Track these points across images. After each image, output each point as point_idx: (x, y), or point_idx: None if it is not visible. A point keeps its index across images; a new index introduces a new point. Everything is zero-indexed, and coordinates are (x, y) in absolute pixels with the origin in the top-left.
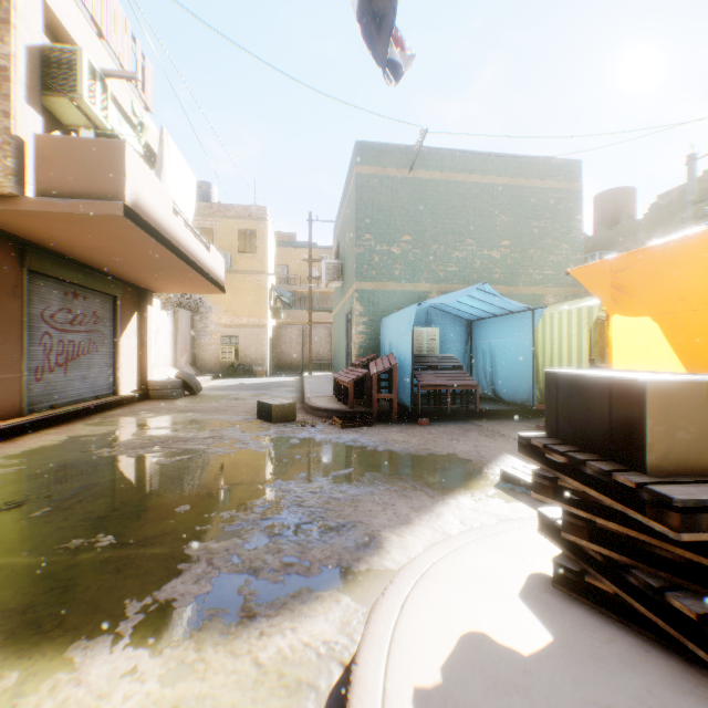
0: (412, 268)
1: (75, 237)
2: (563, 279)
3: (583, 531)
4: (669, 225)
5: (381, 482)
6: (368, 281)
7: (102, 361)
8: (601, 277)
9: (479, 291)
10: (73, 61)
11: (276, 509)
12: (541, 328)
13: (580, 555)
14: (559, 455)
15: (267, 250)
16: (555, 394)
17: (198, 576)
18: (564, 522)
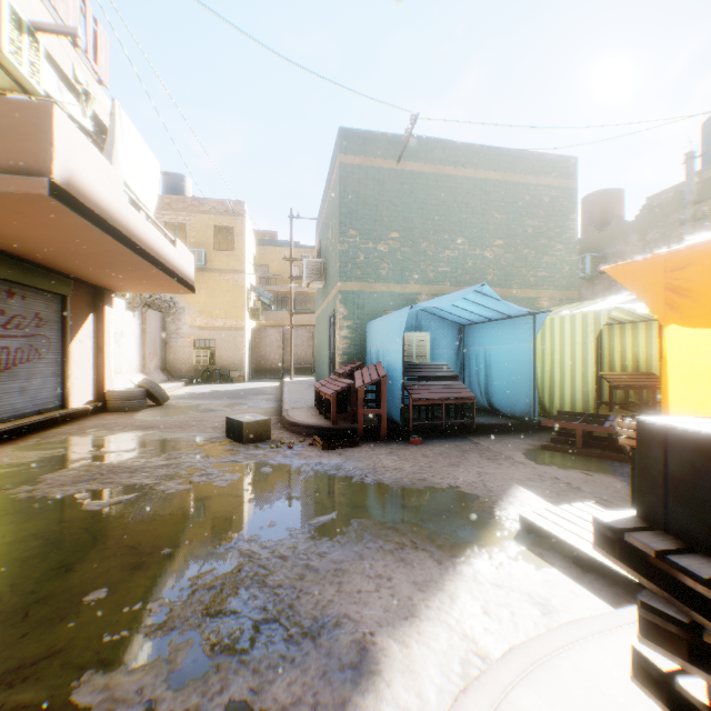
0: (400, 267)
1: None
2: (558, 281)
3: None
4: (662, 227)
5: (371, 536)
6: (353, 281)
7: (47, 369)
8: (650, 276)
9: (476, 293)
10: None
11: (228, 592)
12: (540, 333)
13: None
14: (699, 584)
15: (245, 248)
16: (661, 459)
17: None
18: None
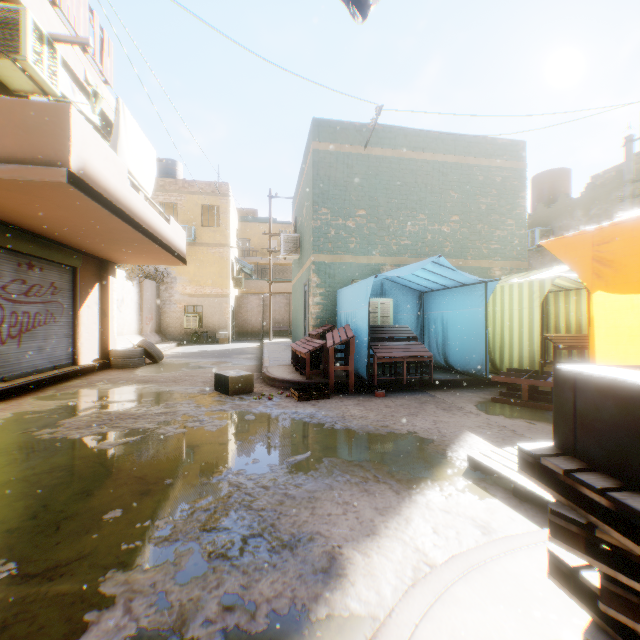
0: (366, 241)
1: (22, 206)
2: (509, 253)
3: (638, 610)
4: (605, 203)
5: (340, 472)
6: (325, 254)
7: (60, 331)
8: (580, 249)
9: (434, 264)
10: (16, 21)
11: (221, 513)
12: (491, 299)
13: (622, 631)
14: (594, 493)
15: (229, 224)
16: (571, 399)
17: (107, 635)
18: (605, 590)
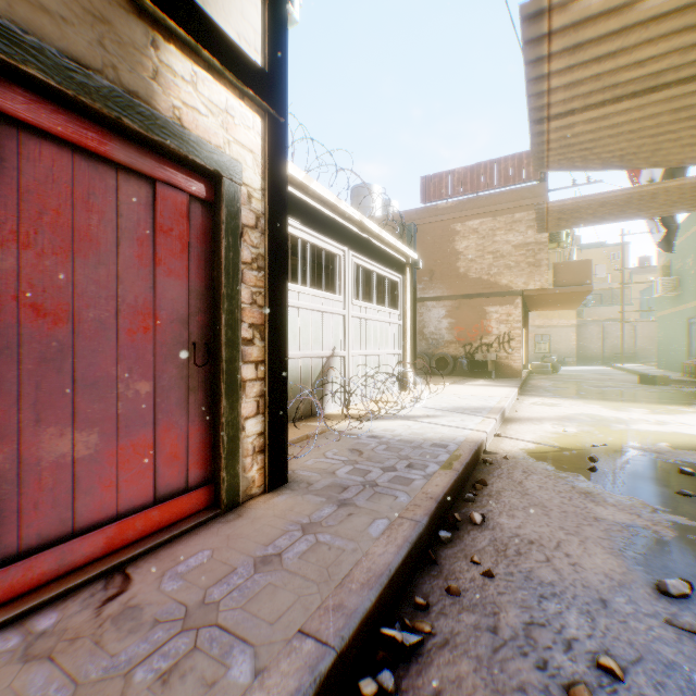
0: None
1: (548, 297)
2: None
3: None
4: None
5: None
6: None
7: None
8: None
9: None
10: None
11: None
12: None
13: None
14: None
15: None
16: None
17: None
18: None
